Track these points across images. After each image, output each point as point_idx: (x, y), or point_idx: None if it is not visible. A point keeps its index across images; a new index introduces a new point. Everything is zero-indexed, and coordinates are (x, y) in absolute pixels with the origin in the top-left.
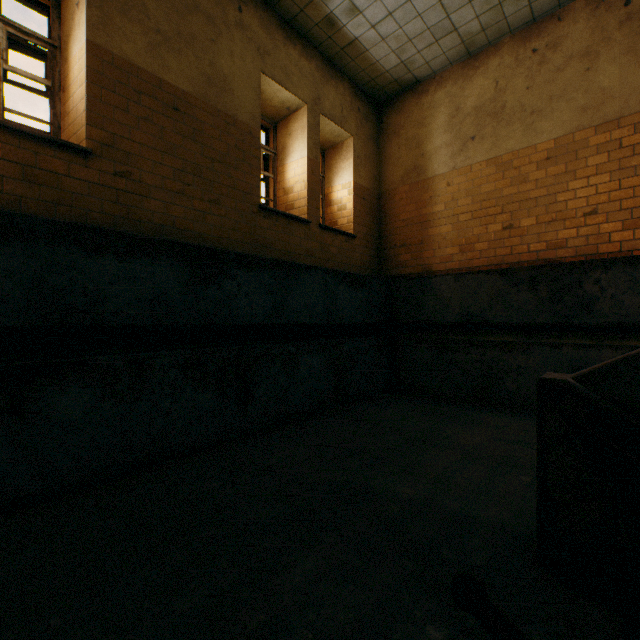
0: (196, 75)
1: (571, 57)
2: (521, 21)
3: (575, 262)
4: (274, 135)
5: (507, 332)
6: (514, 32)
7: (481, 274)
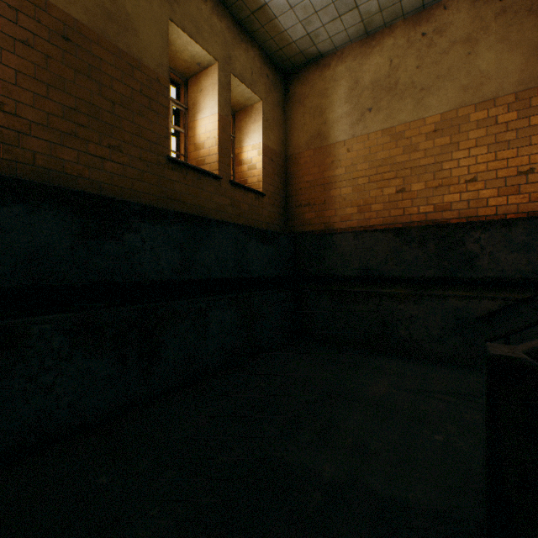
0: (92, 5)
1: (455, 42)
2: (413, 6)
3: (459, 223)
4: (185, 90)
5: (400, 284)
6: (406, 16)
7: (378, 232)
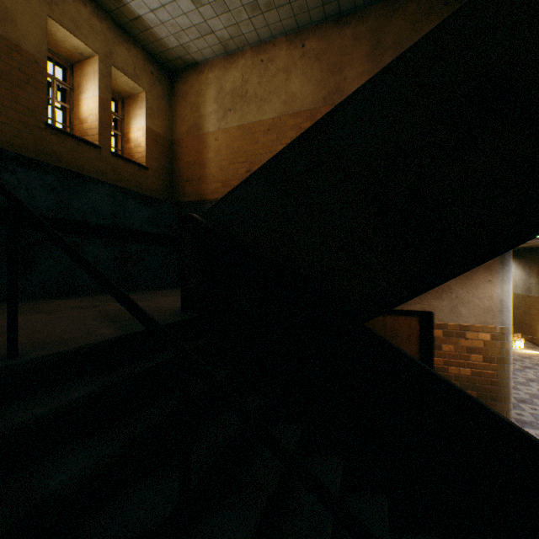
0: None
1: (279, 70)
2: (254, 40)
3: None
4: (70, 73)
5: None
6: (252, 46)
7: None
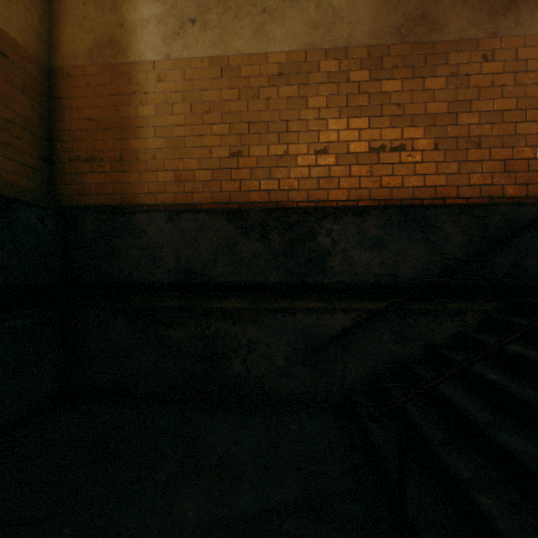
0: None
1: None
2: None
3: (309, 207)
4: None
5: (236, 294)
6: None
7: (204, 214)
